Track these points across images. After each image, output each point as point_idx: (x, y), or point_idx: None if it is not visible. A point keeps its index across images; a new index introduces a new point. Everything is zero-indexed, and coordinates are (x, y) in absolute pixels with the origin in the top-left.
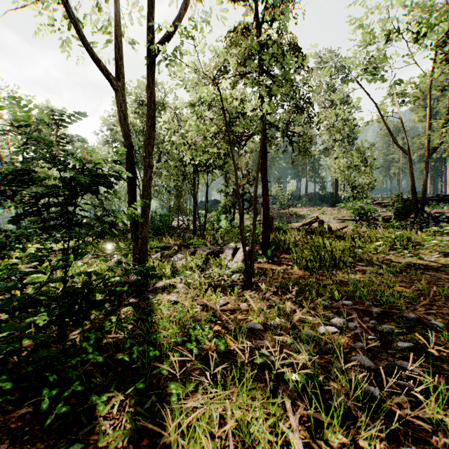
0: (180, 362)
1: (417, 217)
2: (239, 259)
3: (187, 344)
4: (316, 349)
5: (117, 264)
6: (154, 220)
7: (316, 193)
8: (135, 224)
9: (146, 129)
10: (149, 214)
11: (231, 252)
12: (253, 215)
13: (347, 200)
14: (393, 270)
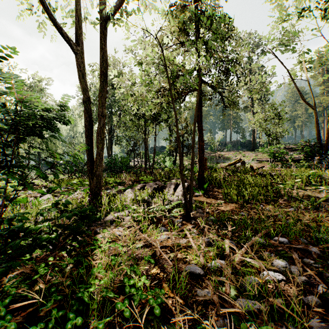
0: (110, 324)
1: (323, 158)
2: (179, 193)
3: (117, 304)
4: (265, 306)
5: (53, 205)
6: (115, 161)
7: (238, 140)
8: (91, 165)
9: (100, 83)
10: (102, 156)
11: (173, 187)
12: (191, 157)
13: (262, 146)
14: (314, 204)
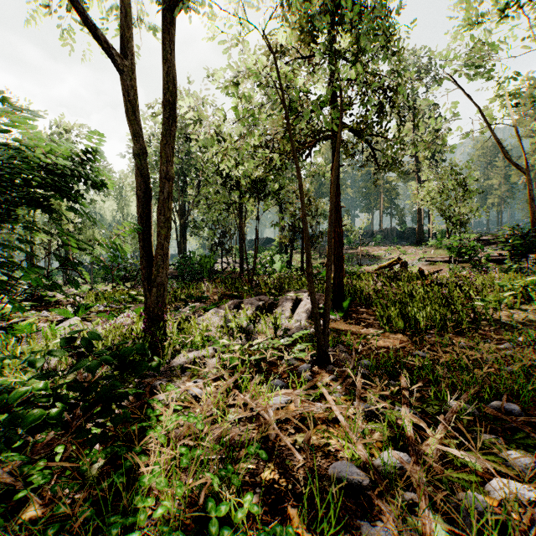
0: None
1: None
2: (302, 316)
3: None
4: None
5: (63, 343)
6: (191, 262)
7: (393, 228)
8: (148, 265)
9: (163, 121)
10: (168, 250)
11: (289, 305)
12: (328, 251)
13: (433, 238)
14: None
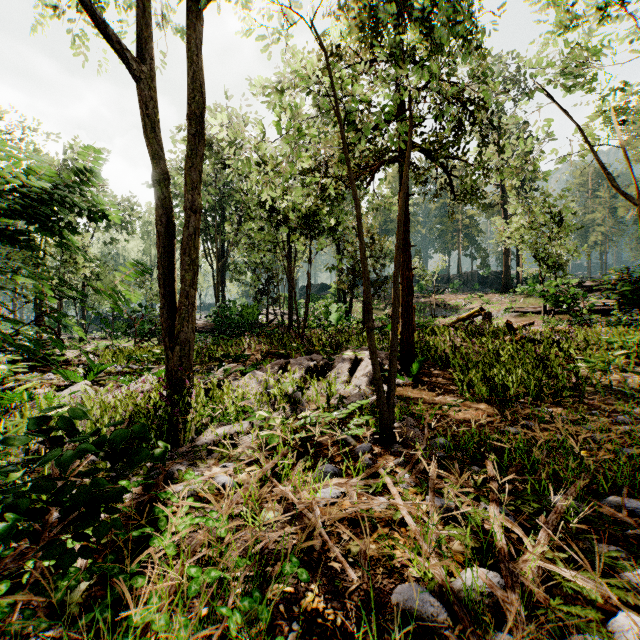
0: None
1: None
2: (362, 380)
3: None
4: None
5: (32, 424)
6: (231, 313)
7: (473, 272)
8: (170, 318)
9: (188, 138)
10: (194, 298)
11: (347, 366)
12: (393, 299)
13: (523, 284)
14: None
